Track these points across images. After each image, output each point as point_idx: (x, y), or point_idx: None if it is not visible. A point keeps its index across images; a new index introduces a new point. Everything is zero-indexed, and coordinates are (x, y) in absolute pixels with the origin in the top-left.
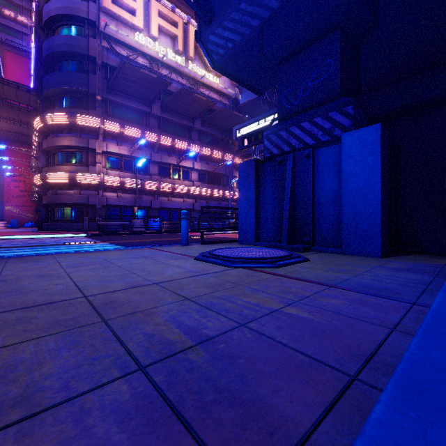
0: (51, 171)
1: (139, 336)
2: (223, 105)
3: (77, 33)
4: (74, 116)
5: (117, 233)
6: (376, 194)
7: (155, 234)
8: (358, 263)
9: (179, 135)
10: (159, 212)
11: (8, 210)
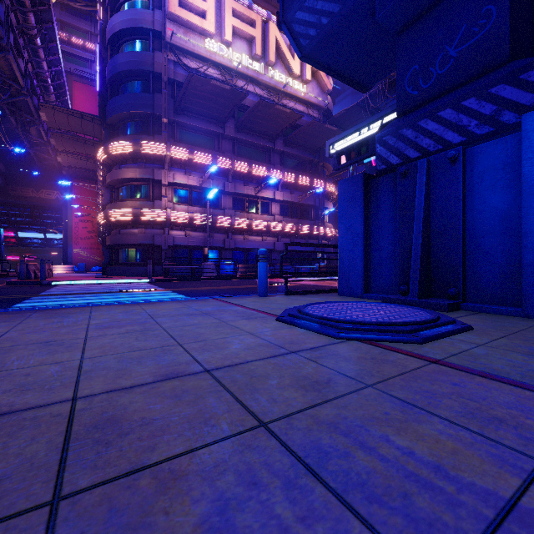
0: (114, 207)
1: None
2: (311, 119)
3: (141, 48)
4: (138, 143)
5: (184, 278)
6: None
7: (227, 280)
8: None
9: (257, 159)
10: (233, 254)
11: (76, 253)
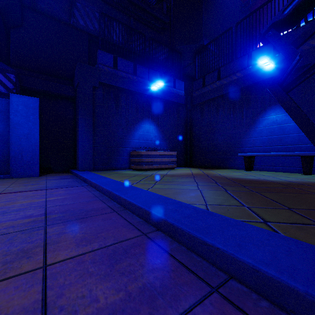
0: None
1: (5, 230)
2: None
3: None
4: None
5: None
6: (36, 139)
7: None
8: (33, 180)
9: None
10: None
11: None
